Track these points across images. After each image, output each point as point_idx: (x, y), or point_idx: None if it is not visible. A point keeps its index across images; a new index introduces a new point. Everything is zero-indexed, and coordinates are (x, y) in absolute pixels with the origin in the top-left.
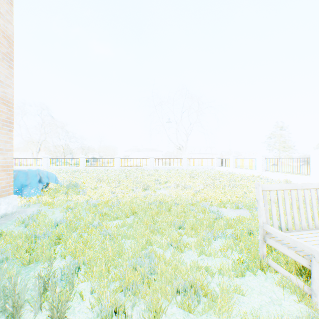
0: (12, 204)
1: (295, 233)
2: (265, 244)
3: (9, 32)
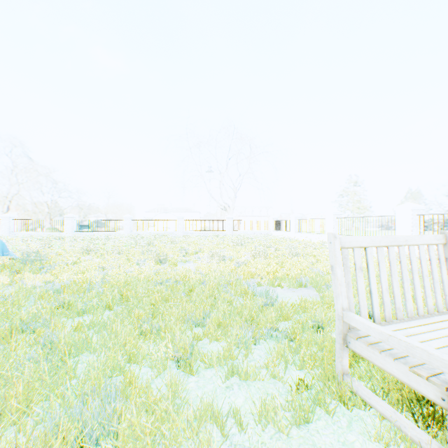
0: None
1: (399, 326)
2: (347, 351)
3: None
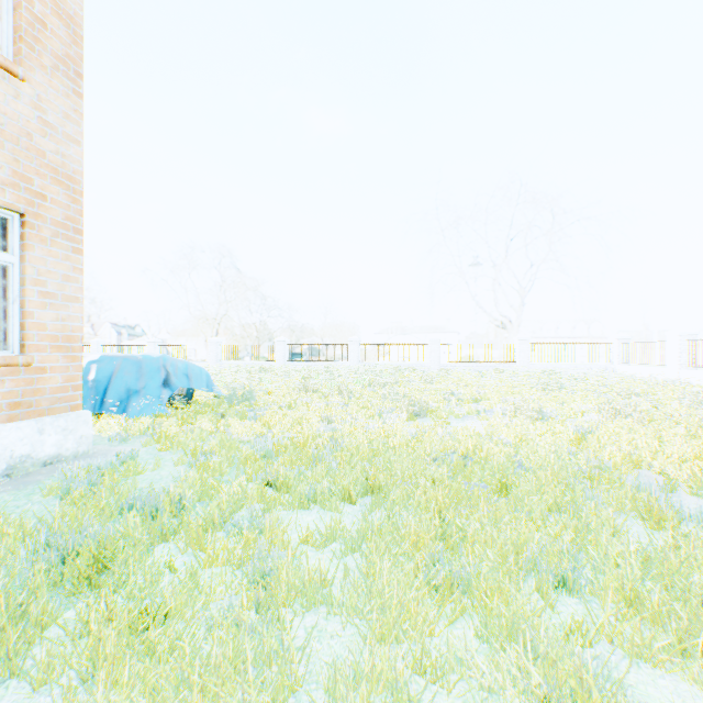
0: (77, 432)
1: None
2: None
3: (74, 6)
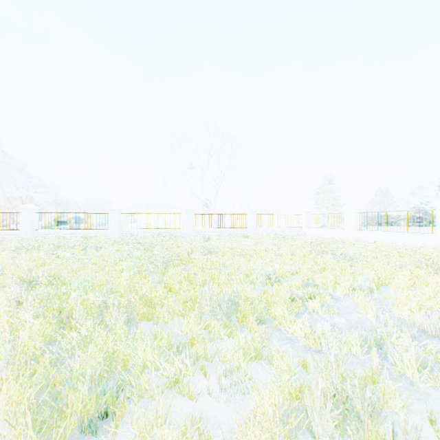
0: None
1: None
2: None
3: None
